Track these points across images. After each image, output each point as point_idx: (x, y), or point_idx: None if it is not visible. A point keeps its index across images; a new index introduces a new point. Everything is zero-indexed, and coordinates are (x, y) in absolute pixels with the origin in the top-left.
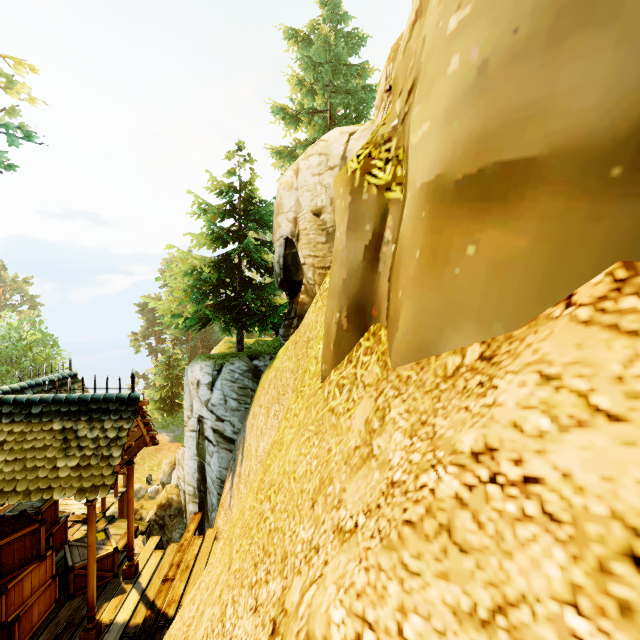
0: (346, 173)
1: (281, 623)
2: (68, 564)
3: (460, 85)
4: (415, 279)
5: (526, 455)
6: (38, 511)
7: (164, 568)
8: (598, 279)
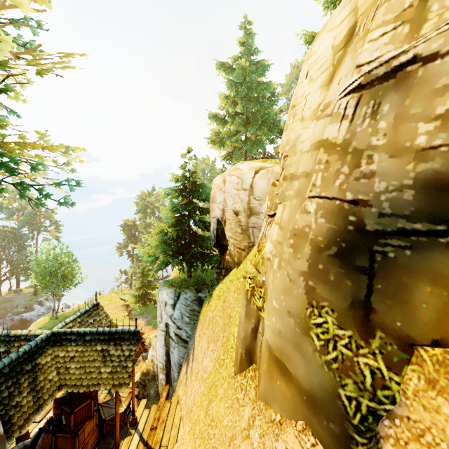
0: (245, 287)
1: None
2: (102, 418)
3: (275, 328)
4: (264, 374)
5: None
6: None
7: (151, 420)
8: (301, 423)
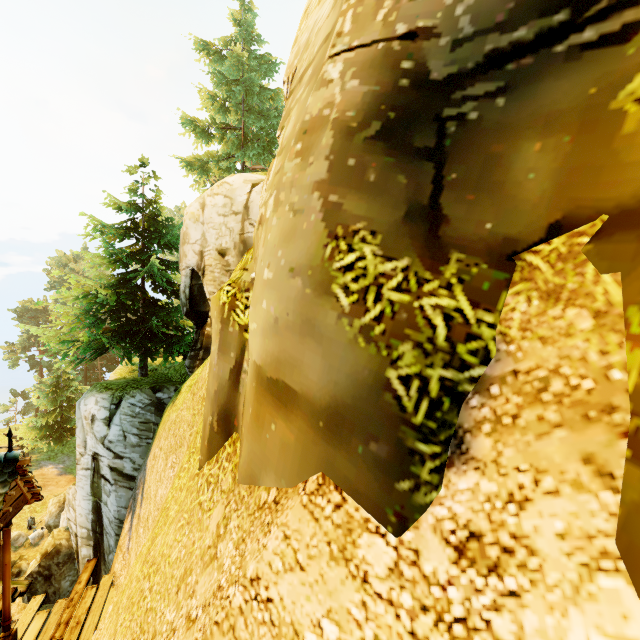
0: (219, 301)
1: None
2: None
3: (267, 321)
4: (249, 428)
5: (270, 584)
6: None
7: (50, 629)
8: (314, 478)
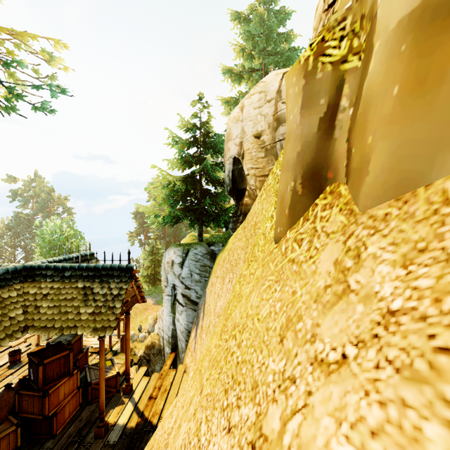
0: (299, 63)
1: (262, 448)
2: (87, 380)
3: None
4: (393, 116)
5: None
6: (69, 343)
7: (150, 389)
8: None
